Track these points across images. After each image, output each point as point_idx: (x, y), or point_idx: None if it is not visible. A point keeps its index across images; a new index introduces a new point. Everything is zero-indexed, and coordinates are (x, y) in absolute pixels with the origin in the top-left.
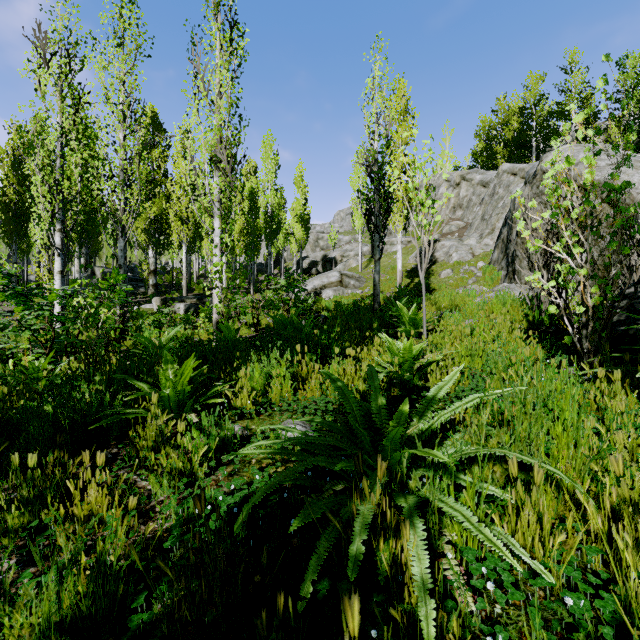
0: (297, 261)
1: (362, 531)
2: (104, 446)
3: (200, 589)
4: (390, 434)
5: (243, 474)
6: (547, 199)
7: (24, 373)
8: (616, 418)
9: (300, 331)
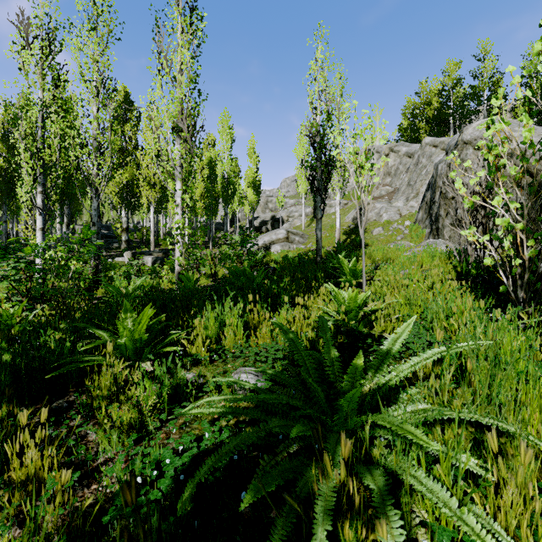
0: (250, 221)
1: (324, 519)
2: (63, 393)
3: None
4: (348, 394)
5: (195, 426)
6: (484, 158)
7: None
8: None
9: (252, 281)
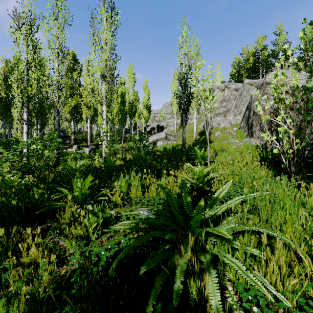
0: (144, 127)
1: (180, 275)
2: (44, 222)
3: (88, 310)
4: (195, 218)
5: (115, 238)
6: (273, 94)
7: (6, 183)
8: (312, 208)
9: (146, 162)
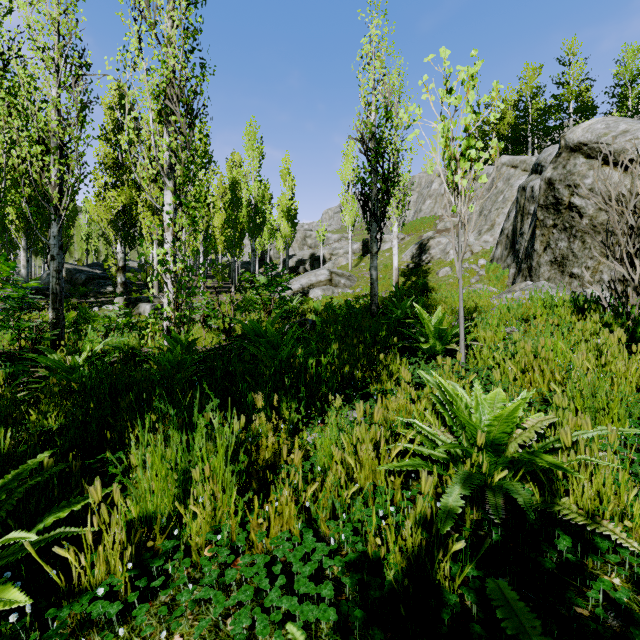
0: (284, 259)
1: None
2: None
3: None
4: None
5: None
6: None
7: None
8: None
9: (276, 348)
